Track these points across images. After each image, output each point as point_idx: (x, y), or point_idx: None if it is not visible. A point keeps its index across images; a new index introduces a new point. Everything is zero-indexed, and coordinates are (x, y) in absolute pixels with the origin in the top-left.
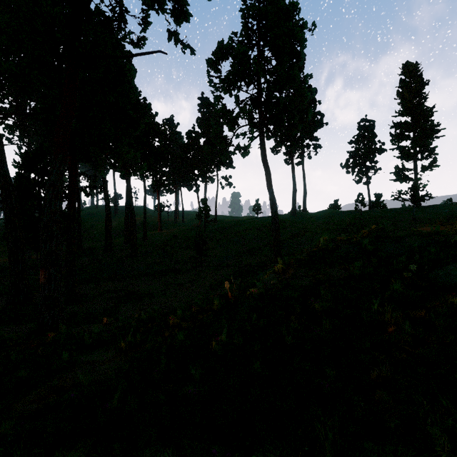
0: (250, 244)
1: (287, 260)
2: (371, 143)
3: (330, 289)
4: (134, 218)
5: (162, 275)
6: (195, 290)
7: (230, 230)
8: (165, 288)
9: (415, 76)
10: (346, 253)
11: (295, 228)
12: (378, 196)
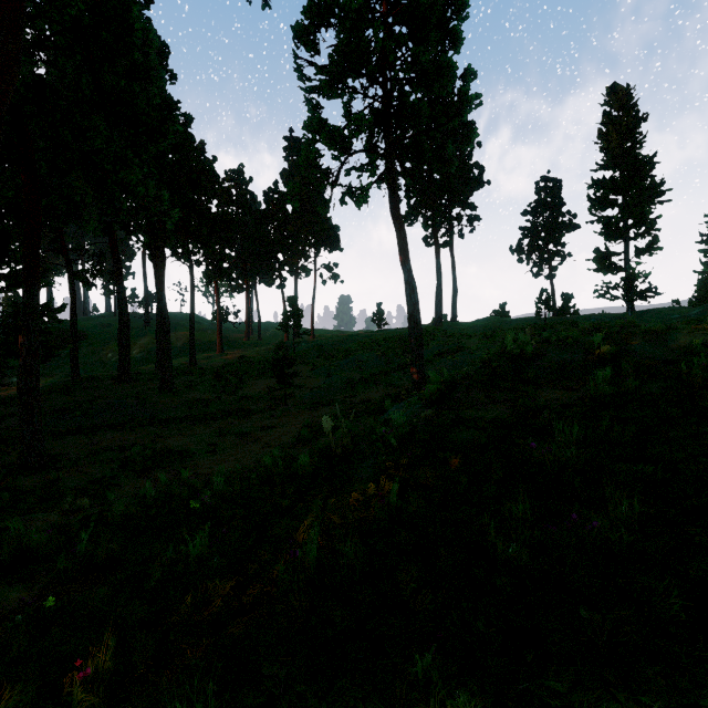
0: (370, 369)
1: (448, 375)
2: (557, 215)
3: (579, 417)
4: (167, 322)
5: (213, 419)
6: (270, 444)
7: (336, 349)
8: (215, 442)
9: (626, 106)
10: (560, 362)
11: (442, 342)
12: (566, 297)
